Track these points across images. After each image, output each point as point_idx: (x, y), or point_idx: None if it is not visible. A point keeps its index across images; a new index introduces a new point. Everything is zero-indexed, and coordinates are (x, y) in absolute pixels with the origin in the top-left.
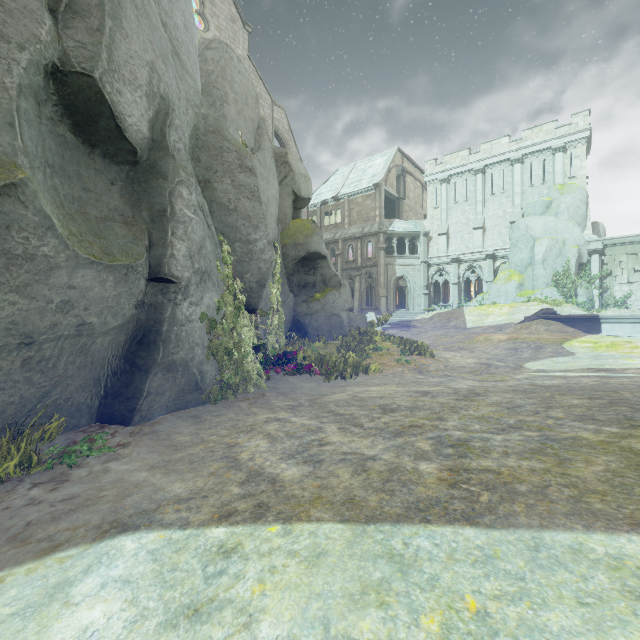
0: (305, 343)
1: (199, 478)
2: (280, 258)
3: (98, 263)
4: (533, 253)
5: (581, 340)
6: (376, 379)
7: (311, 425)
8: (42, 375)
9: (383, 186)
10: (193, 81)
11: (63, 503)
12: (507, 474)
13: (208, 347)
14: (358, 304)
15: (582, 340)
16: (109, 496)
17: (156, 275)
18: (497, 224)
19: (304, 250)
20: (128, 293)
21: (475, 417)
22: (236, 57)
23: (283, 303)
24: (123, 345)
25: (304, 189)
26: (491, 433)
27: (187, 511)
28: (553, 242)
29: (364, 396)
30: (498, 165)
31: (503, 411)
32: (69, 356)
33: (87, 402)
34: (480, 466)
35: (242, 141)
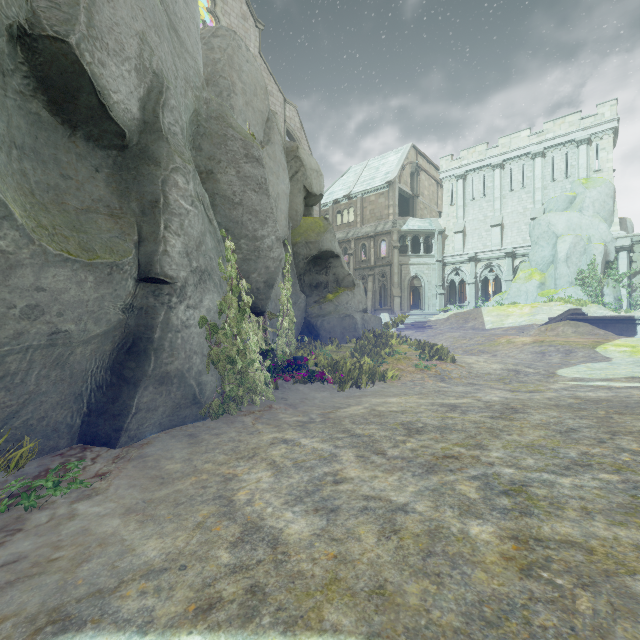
0: (317, 346)
1: (181, 532)
2: (291, 257)
3: (74, 261)
4: (555, 251)
5: (616, 344)
6: (394, 388)
7: (323, 450)
8: (7, 393)
9: (397, 183)
10: (193, 61)
11: (2, 570)
12: (603, 554)
13: (208, 355)
14: (371, 304)
15: (617, 344)
16: (63, 559)
17: (146, 275)
18: (516, 221)
19: (316, 248)
20: (113, 295)
21: (523, 445)
22: (244, 45)
23: (294, 304)
24: (109, 354)
25: (316, 185)
26: (553, 473)
27: (155, 595)
28: (577, 239)
29: (383, 410)
30: (517, 159)
31: (556, 437)
32: (41, 369)
33: (66, 421)
34: (556, 534)
35: (250, 132)
